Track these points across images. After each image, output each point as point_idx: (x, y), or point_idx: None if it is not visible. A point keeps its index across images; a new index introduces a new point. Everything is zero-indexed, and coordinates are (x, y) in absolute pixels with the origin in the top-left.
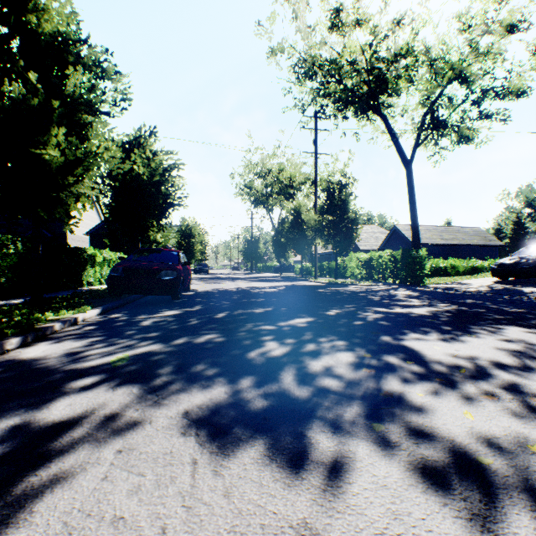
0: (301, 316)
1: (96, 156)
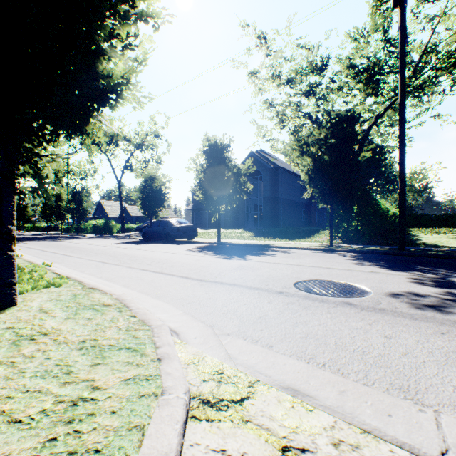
0: (47, 239)
1: None
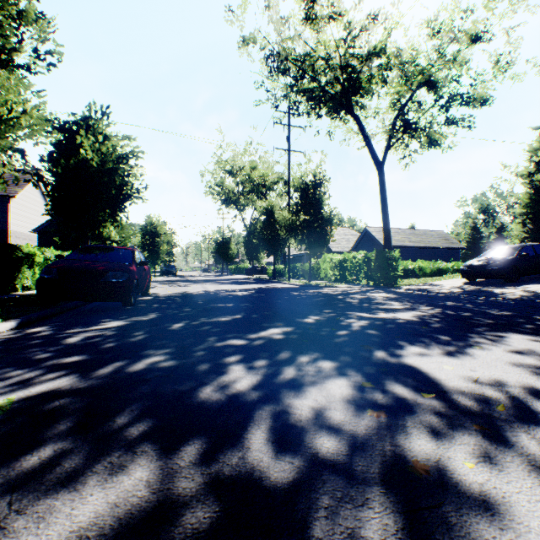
0: (275, 325)
1: (8, 120)
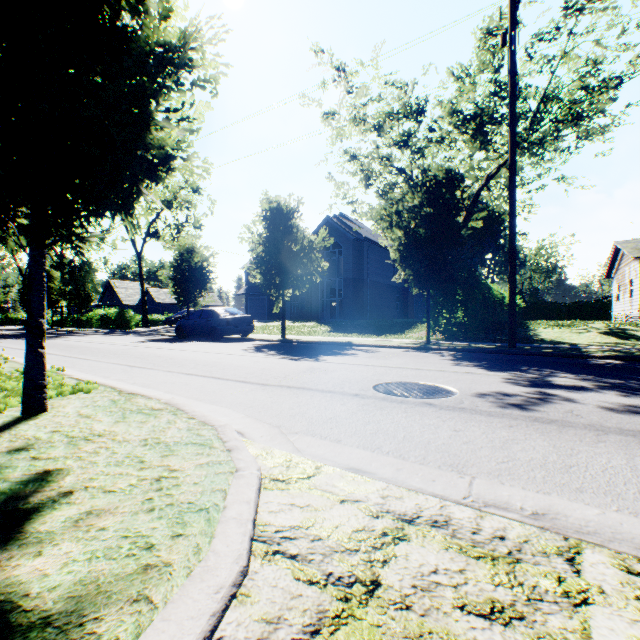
0: None
1: None
